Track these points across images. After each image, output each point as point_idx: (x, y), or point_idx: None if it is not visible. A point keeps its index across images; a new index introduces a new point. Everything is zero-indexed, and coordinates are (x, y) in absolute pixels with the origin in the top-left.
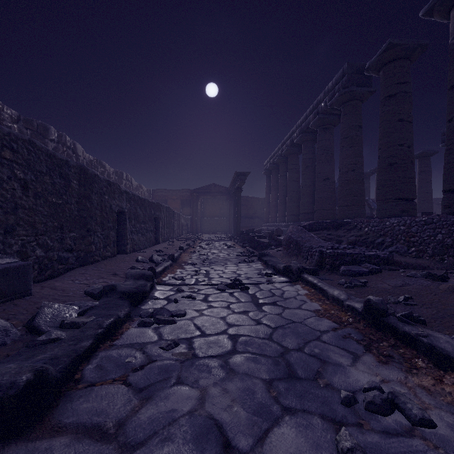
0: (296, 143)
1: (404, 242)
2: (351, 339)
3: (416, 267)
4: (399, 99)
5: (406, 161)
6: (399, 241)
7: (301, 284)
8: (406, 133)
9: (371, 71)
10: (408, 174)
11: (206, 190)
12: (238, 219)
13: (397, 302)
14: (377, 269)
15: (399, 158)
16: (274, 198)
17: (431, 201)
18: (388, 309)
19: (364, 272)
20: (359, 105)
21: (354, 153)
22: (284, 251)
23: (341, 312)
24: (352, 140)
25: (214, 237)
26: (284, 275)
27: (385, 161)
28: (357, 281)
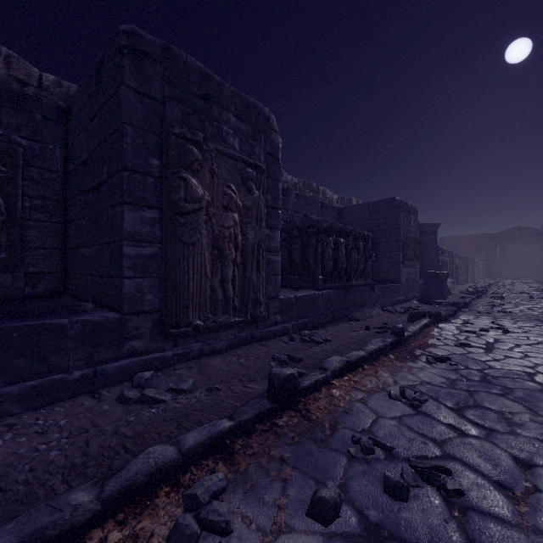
0: None
1: None
2: None
3: None
4: None
5: None
6: None
7: None
8: None
9: None
10: None
11: (507, 234)
12: None
13: None
14: None
15: None
16: None
17: None
18: None
19: None
20: None
21: None
22: None
23: None
24: None
25: (518, 282)
26: None
27: None
28: None
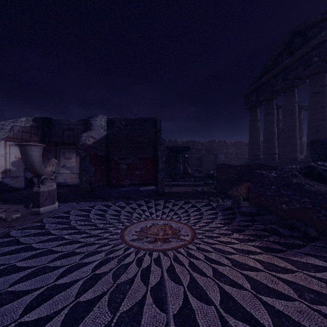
0: None
1: None
2: None
3: None
4: None
5: None
6: None
7: None
8: None
9: None
10: None
11: None
12: None
13: None
14: None
15: None
16: None
17: None
18: None
19: None
20: None
21: None
22: None
23: None
24: None
25: None
26: None
27: None
28: None
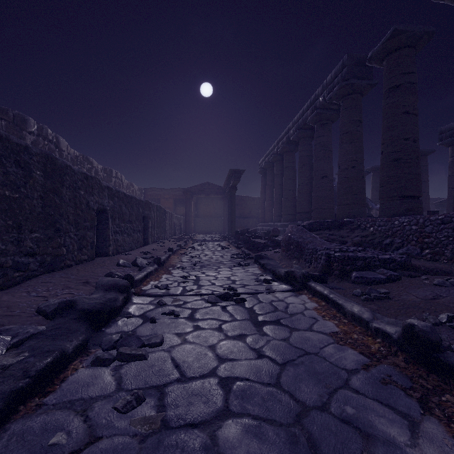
0: (293, 140)
1: (416, 243)
2: (394, 386)
3: (437, 272)
4: (404, 90)
5: (411, 156)
6: (410, 242)
7: (307, 293)
8: (411, 127)
9: (373, 61)
10: (414, 170)
11: (199, 189)
12: (233, 219)
13: (439, 323)
14: (396, 276)
15: (404, 153)
16: (270, 198)
17: (428, 200)
18: (441, 340)
19: (381, 279)
20: (359, 99)
21: (354, 149)
22: (283, 253)
23: (367, 337)
24: (353, 136)
25: (208, 237)
26: (285, 282)
27: (389, 156)
28: (376, 291)
